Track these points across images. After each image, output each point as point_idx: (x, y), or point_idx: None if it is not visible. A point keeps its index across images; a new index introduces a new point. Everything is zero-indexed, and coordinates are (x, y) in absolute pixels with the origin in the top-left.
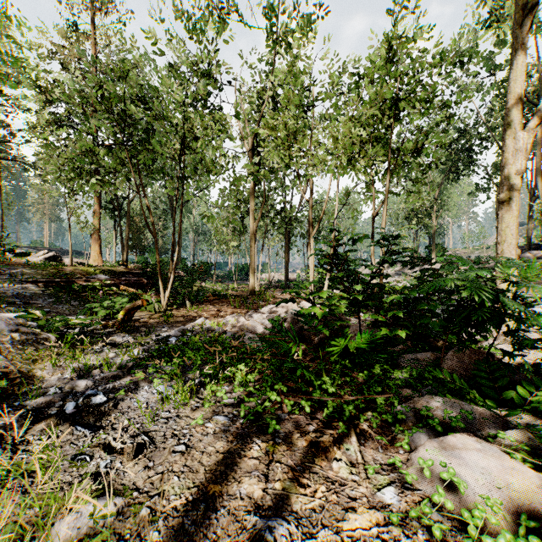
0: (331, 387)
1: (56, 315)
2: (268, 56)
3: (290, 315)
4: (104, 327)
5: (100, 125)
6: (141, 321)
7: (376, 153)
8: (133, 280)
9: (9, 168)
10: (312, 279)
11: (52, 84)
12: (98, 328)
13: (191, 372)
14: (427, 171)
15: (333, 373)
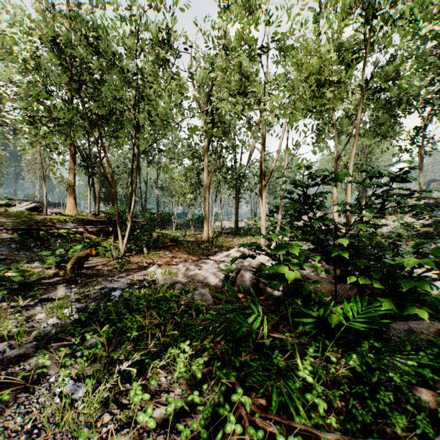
0: (321, 400)
1: (11, 263)
2: (221, 28)
3: (244, 265)
4: (52, 277)
5: (60, 80)
6: (95, 268)
7: (348, 79)
8: (99, 228)
9: (5, 134)
10: (263, 227)
11: (30, 55)
12: (47, 277)
13: (118, 353)
14: (394, 110)
15: (308, 356)
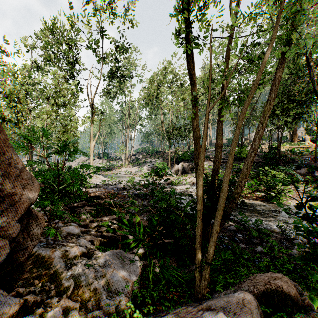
0: None
1: None
2: None
3: None
4: None
5: None
6: None
7: None
8: None
9: None
10: None
11: None
12: None
13: None
14: None
15: None
